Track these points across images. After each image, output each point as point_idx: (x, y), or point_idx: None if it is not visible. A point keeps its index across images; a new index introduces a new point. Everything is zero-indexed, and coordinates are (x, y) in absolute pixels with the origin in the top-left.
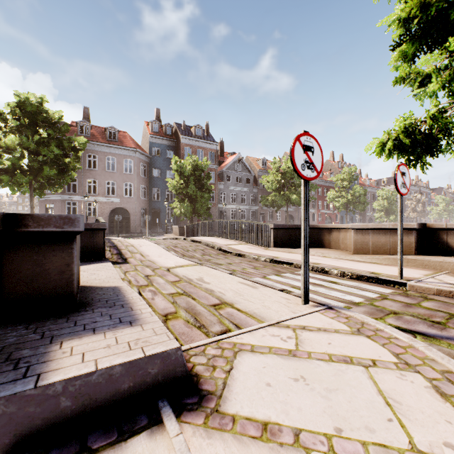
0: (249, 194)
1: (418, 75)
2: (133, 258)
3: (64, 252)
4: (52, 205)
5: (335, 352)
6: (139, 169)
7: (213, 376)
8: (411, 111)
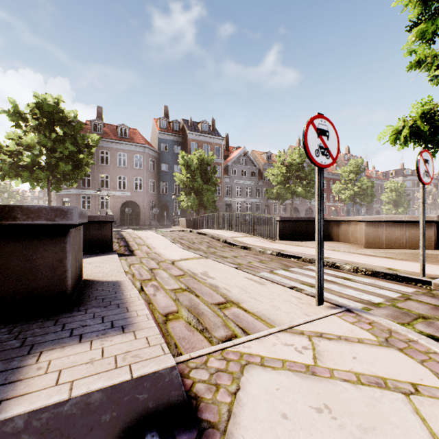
0: (254, 187)
1: (436, 58)
2: (140, 250)
3: (56, 247)
4: (68, 199)
5: (363, 370)
6: (148, 164)
7: (216, 399)
8: (429, 96)
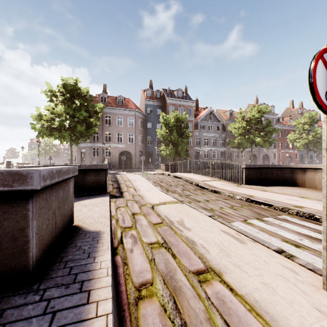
0: (218, 138)
1: None
2: (128, 192)
3: (17, 215)
4: (84, 150)
5: None
6: (138, 123)
7: None
8: None
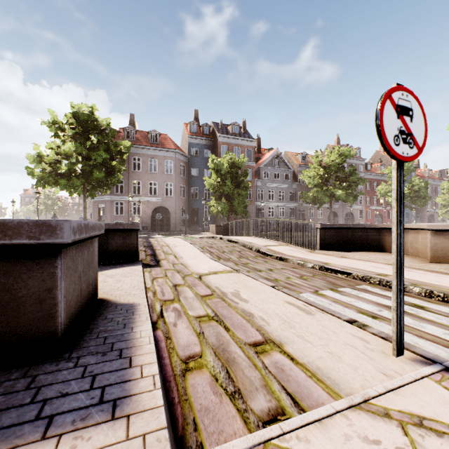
0: (288, 190)
1: None
2: (166, 260)
3: (43, 273)
4: (103, 205)
5: None
6: (178, 169)
7: None
8: None
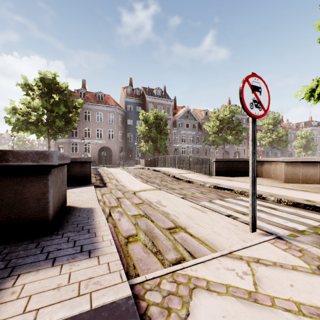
0: (195, 136)
1: None
2: (110, 183)
3: (40, 183)
4: (62, 145)
5: (302, 299)
6: (118, 120)
7: None
8: None
